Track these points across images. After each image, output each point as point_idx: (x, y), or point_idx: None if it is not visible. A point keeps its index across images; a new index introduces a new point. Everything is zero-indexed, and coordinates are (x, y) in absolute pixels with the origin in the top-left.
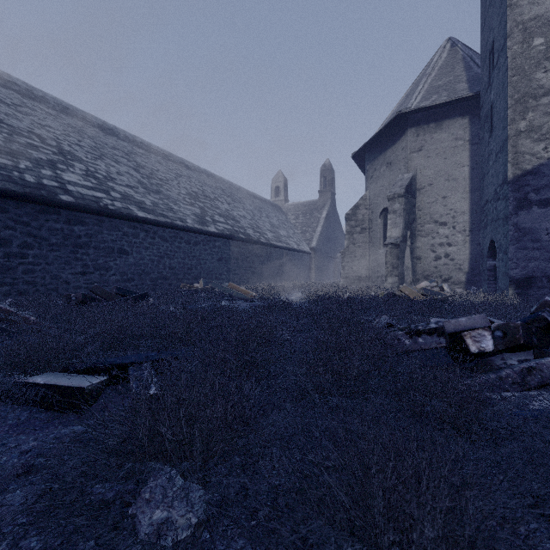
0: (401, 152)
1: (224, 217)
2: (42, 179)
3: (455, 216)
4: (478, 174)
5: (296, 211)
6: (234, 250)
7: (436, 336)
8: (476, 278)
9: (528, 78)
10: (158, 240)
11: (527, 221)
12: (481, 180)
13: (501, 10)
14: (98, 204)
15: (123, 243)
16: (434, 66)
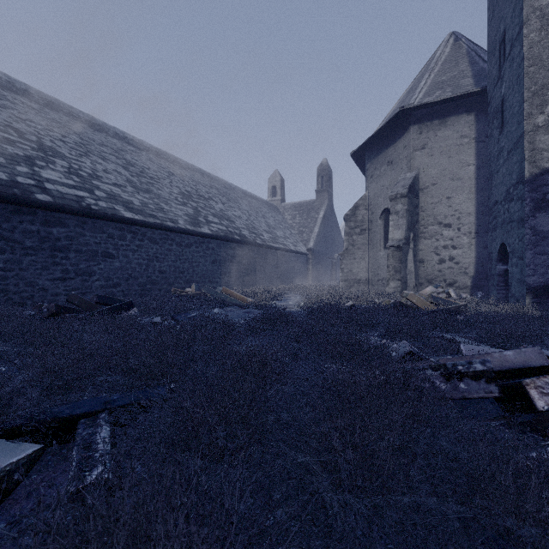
0: (403, 150)
1: (219, 218)
2: (16, 176)
3: (460, 218)
4: (484, 173)
5: (292, 211)
6: (228, 252)
7: (484, 382)
8: (482, 283)
9: (547, 69)
10: (147, 242)
11: (545, 224)
12: (489, 180)
13: None
14: (79, 203)
15: (108, 246)
16: (437, 61)
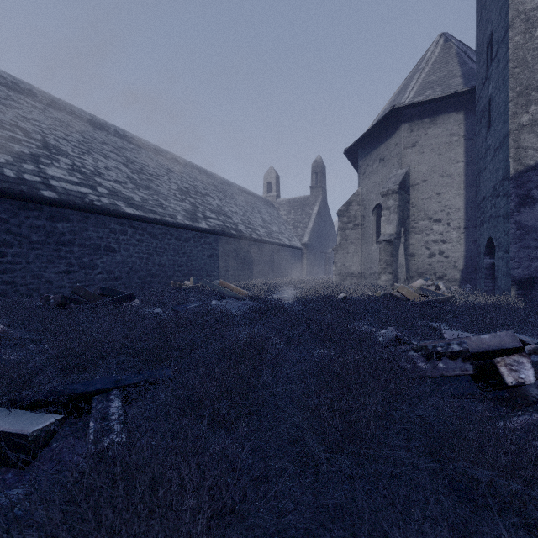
0: (395, 148)
1: (216, 213)
2: (23, 173)
3: (449, 213)
4: (473, 170)
5: (287, 207)
6: (225, 246)
7: (460, 361)
8: (471, 276)
9: (531, 70)
10: (147, 236)
11: (530, 219)
12: (477, 177)
13: (501, 0)
14: (83, 199)
15: (110, 240)
16: (427, 61)
